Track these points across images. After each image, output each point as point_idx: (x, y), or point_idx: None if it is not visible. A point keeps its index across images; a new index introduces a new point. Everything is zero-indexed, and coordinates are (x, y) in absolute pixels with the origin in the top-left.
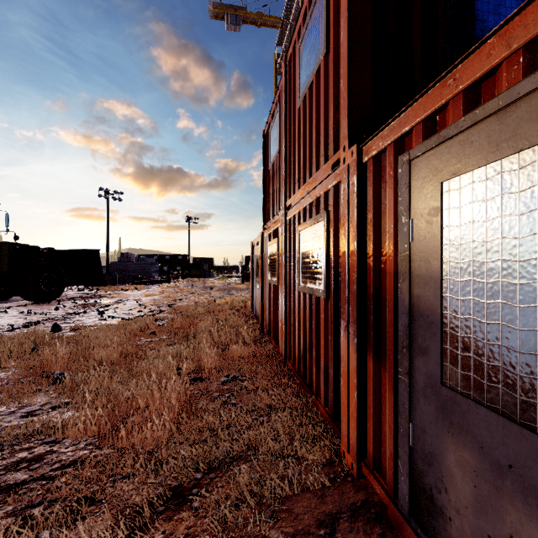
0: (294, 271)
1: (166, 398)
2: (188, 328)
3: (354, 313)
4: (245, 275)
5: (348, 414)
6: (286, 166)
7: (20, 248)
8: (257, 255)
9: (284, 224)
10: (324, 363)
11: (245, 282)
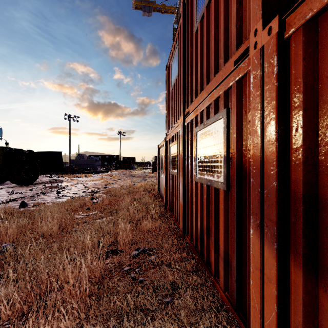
0: (191, 164)
1: (80, 279)
2: (114, 205)
3: (273, 213)
4: (154, 167)
5: (262, 322)
6: (184, 83)
7: (10, 150)
8: (162, 154)
9: (183, 128)
10: (223, 250)
11: (154, 172)
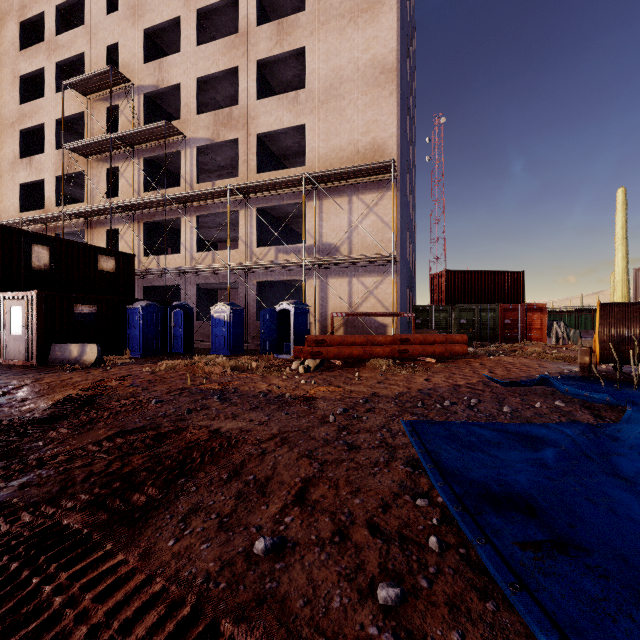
0: None
1: None
2: None
3: None
4: None
5: None
6: None
7: None
8: None
9: None
10: None
11: None
